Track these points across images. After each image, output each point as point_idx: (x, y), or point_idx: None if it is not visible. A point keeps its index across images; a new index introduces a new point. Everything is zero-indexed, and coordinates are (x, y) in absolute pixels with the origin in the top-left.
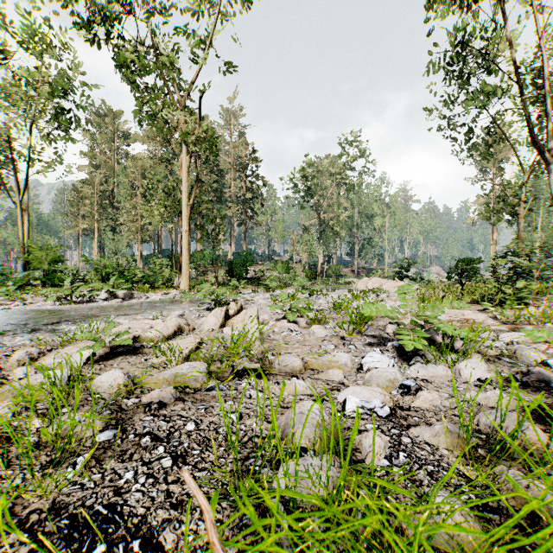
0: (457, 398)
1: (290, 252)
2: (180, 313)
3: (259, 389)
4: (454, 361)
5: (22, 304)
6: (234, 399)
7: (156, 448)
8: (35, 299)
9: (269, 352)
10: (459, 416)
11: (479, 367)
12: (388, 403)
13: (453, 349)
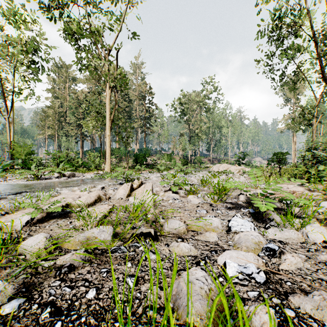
0: (314, 260)
1: (172, 149)
2: (102, 186)
3: (153, 250)
4: (301, 226)
5: (3, 180)
6: (132, 261)
7: (53, 325)
8: (14, 177)
9: (160, 215)
10: (324, 281)
11: (322, 231)
12: (261, 267)
13: (292, 214)
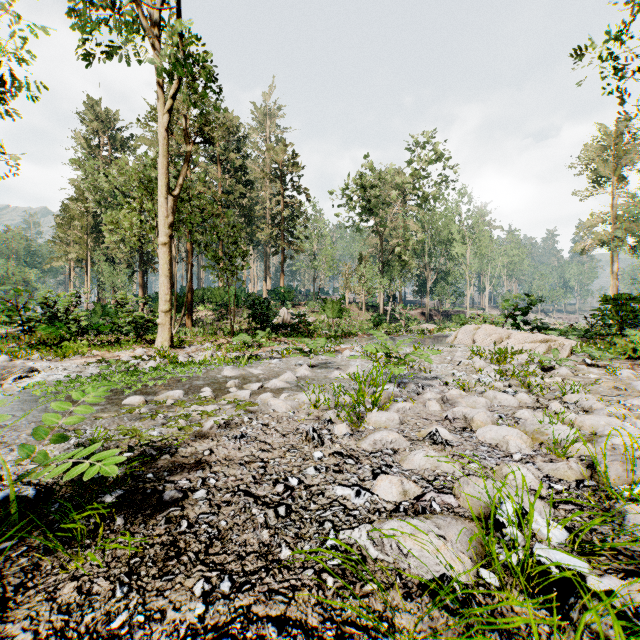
0: None
1: (342, 290)
2: None
3: None
4: None
5: None
6: None
7: None
8: None
9: None
10: None
11: None
12: None
13: None
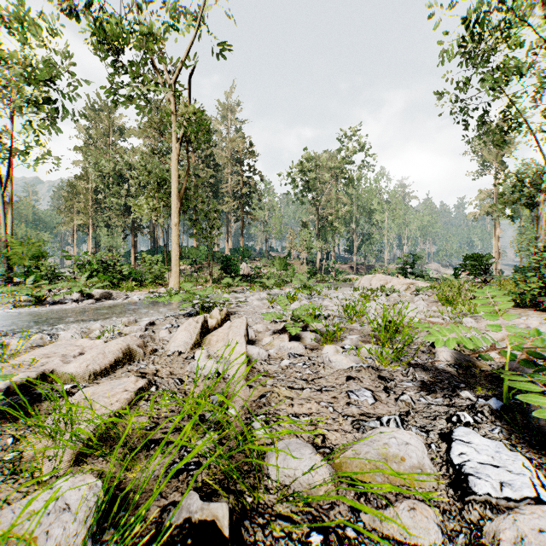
0: None
1: (288, 248)
2: (149, 321)
3: None
4: None
5: None
6: None
7: None
8: None
9: (259, 411)
10: None
11: None
12: None
13: None
